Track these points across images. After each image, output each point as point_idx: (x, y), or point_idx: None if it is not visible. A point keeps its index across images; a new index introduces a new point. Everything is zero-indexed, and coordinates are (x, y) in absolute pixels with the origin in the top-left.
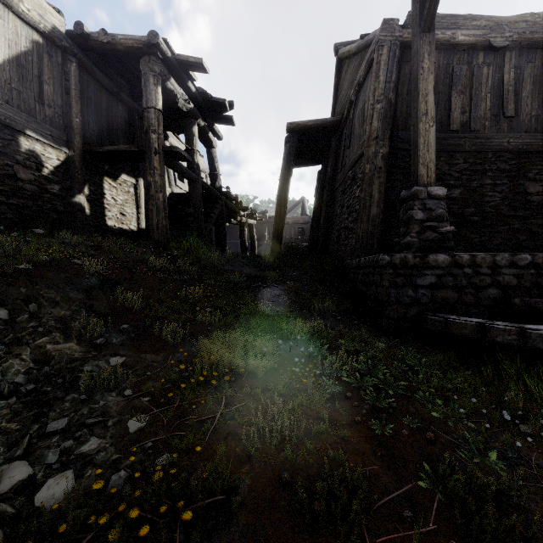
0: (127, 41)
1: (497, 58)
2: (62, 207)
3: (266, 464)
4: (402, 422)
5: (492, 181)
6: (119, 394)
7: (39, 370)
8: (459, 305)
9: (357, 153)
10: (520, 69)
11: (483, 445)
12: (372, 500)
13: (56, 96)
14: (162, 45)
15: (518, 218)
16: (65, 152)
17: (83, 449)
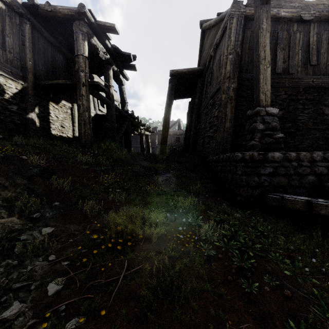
0: (64, 10)
1: (305, 27)
2: (19, 121)
3: (160, 324)
4: (263, 280)
5: (302, 106)
6: (45, 258)
7: None
8: (289, 187)
9: (216, 88)
10: (320, 35)
11: (328, 299)
12: None
13: (15, 45)
14: (88, 13)
15: (319, 130)
16: (22, 84)
17: (4, 314)
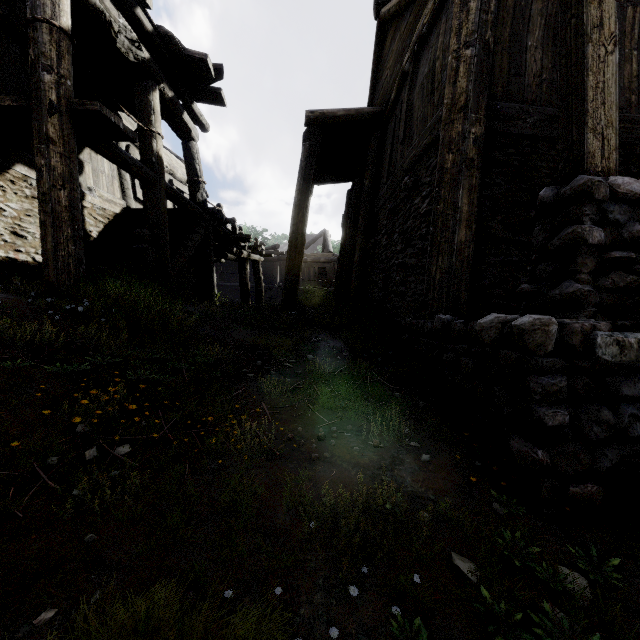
0: None
1: None
2: None
3: None
4: None
5: None
6: None
7: None
8: None
9: (421, 144)
10: None
11: None
12: None
13: None
14: None
15: None
16: None
17: None
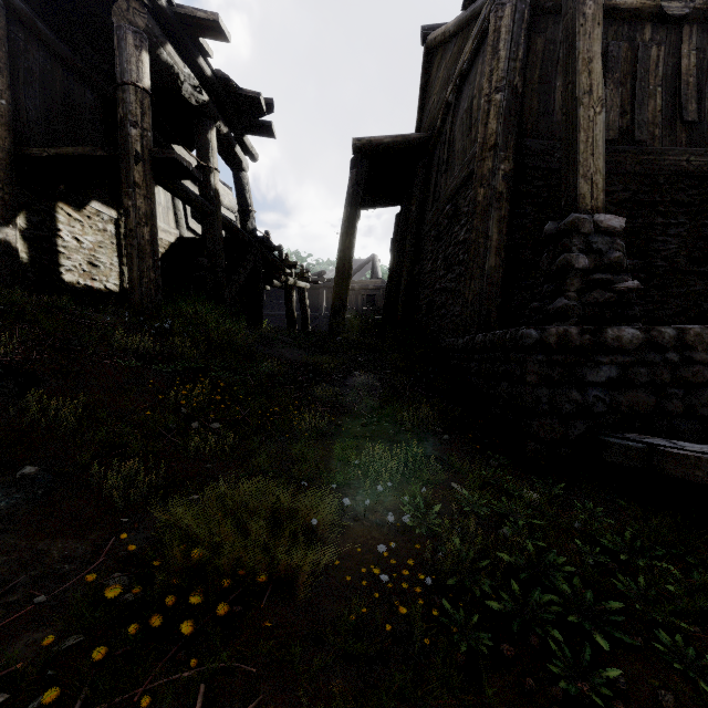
0: None
1: (671, 33)
2: None
3: None
4: None
5: (664, 220)
6: None
7: None
8: (658, 416)
9: (460, 175)
10: (704, 53)
11: None
12: None
13: None
14: None
15: (701, 276)
16: None
17: None
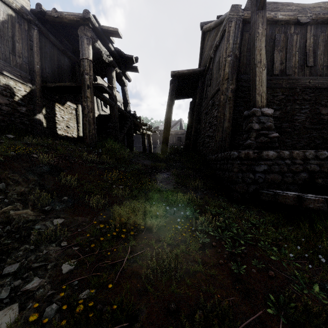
0: (70, 16)
1: (302, 29)
2: (27, 121)
3: (159, 296)
4: (251, 264)
5: (299, 107)
6: (57, 244)
7: (3, 228)
8: (282, 183)
9: (215, 89)
10: (316, 37)
11: (308, 279)
12: (236, 325)
13: (24, 50)
14: (92, 19)
15: (315, 129)
16: (30, 86)
17: (27, 287)
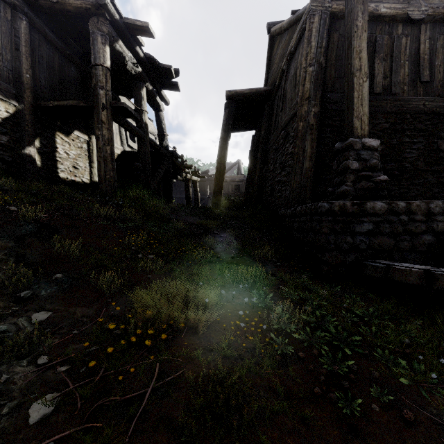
0: (76, 1)
1: (414, 29)
2: (11, 158)
3: None
4: (368, 393)
5: (410, 140)
6: (32, 361)
7: None
8: (395, 251)
9: (289, 114)
10: (434, 41)
11: None
12: None
13: (5, 50)
14: (109, 6)
15: (432, 172)
16: (15, 105)
17: None
